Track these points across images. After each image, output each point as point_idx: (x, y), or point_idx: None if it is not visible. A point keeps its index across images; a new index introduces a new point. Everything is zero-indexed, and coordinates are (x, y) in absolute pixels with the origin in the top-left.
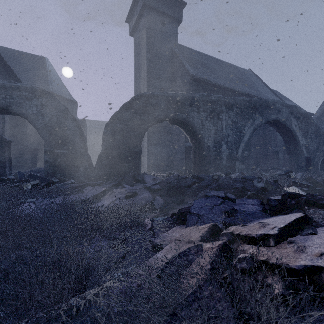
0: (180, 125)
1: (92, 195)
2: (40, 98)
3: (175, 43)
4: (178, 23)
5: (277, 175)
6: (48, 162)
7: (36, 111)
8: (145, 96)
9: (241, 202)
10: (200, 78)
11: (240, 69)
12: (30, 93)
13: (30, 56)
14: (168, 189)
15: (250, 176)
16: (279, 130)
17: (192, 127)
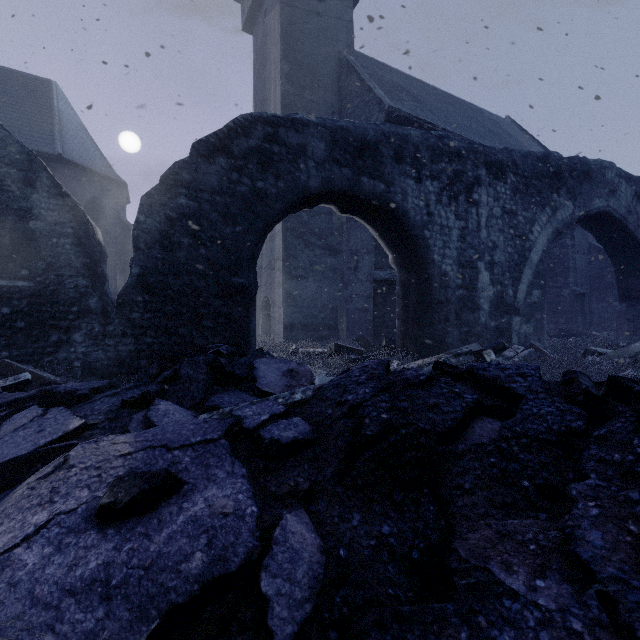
0: (367, 217)
1: (8, 456)
2: None
3: (349, 42)
4: None
5: None
6: None
7: None
8: (268, 121)
9: None
10: (410, 114)
11: (489, 115)
12: None
13: (15, 77)
14: (351, 450)
15: None
16: (606, 239)
17: (402, 219)
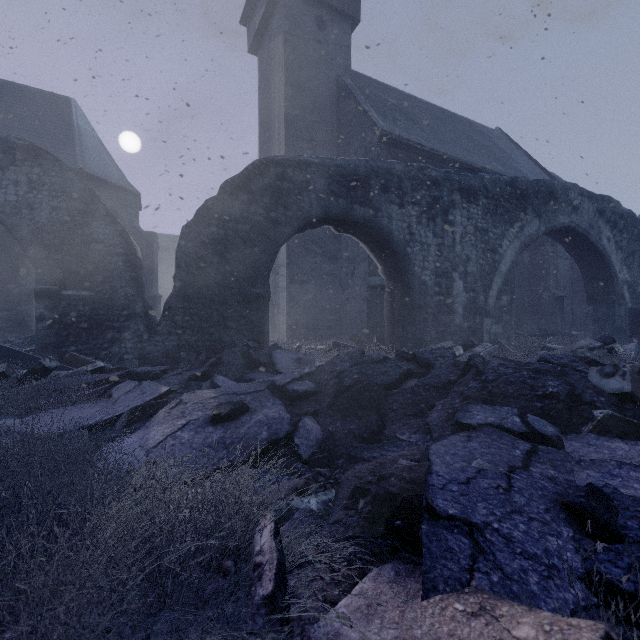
0: (359, 235)
1: (130, 406)
2: (25, 166)
3: (347, 66)
4: (353, 25)
5: (585, 349)
6: (45, 318)
7: (15, 196)
8: (278, 163)
9: (583, 448)
10: (401, 137)
11: (479, 127)
12: (1, 153)
13: (38, 96)
14: (337, 394)
15: (563, 356)
16: (573, 250)
17: (388, 238)
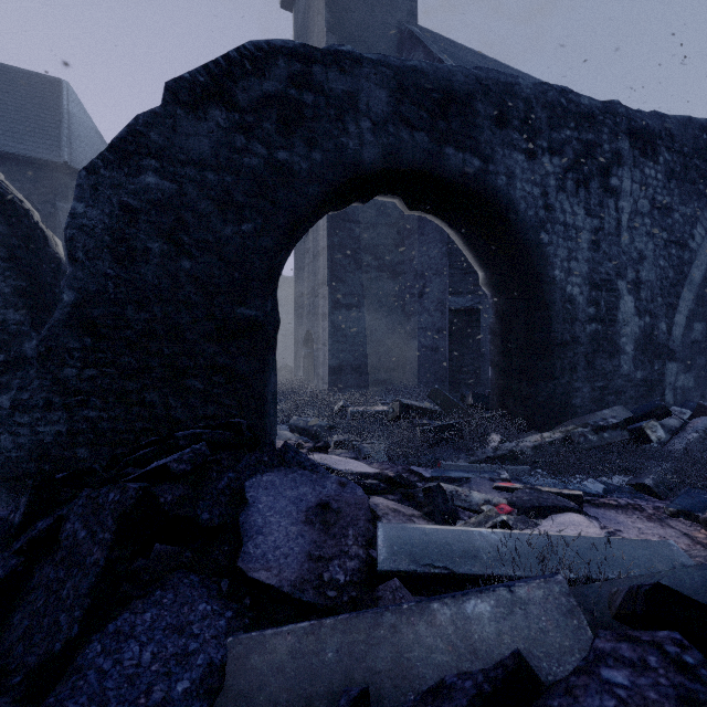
0: (449, 214)
1: None
2: None
3: (412, 10)
4: None
5: None
6: None
7: None
8: (295, 53)
9: None
10: None
11: None
12: None
13: (20, 76)
14: None
15: None
16: None
17: (506, 214)
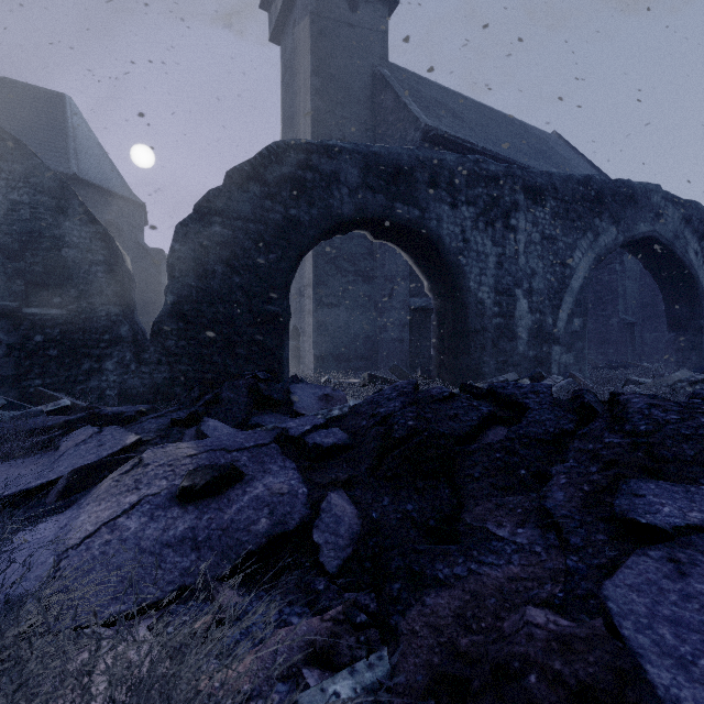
0: (401, 243)
1: (77, 465)
2: None
3: (383, 55)
4: (391, 8)
5: (686, 383)
6: (1, 343)
7: None
8: (301, 148)
9: None
10: (448, 133)
11: (534, 130)
12: None
13: (26, 91)
14: (382, 450)
15: None
16: (653, 265)
17: (437, 246)
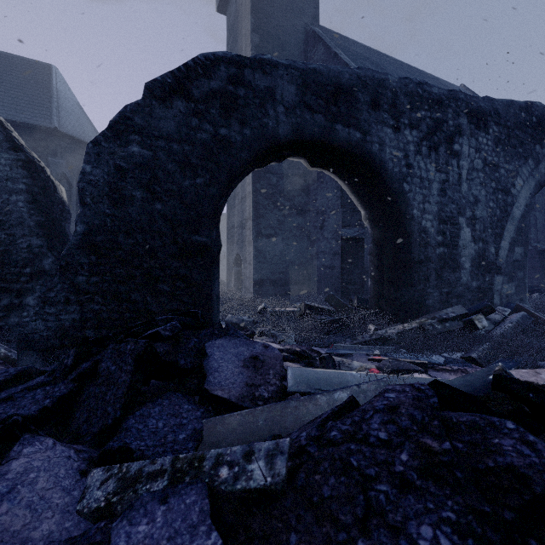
0: (340, 170)
1: None
2: None
3: (315, 15)
4: None
5: None
6: None
7: None
8: (232, 61)
9: None
10: None
11: (445, 83)
12: None
13: (20, 62)
14: None
15: None
16: None
17: (379, 171)
